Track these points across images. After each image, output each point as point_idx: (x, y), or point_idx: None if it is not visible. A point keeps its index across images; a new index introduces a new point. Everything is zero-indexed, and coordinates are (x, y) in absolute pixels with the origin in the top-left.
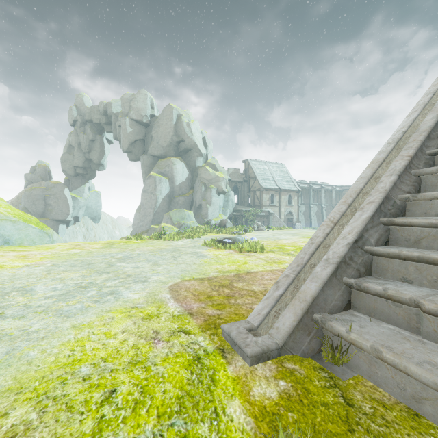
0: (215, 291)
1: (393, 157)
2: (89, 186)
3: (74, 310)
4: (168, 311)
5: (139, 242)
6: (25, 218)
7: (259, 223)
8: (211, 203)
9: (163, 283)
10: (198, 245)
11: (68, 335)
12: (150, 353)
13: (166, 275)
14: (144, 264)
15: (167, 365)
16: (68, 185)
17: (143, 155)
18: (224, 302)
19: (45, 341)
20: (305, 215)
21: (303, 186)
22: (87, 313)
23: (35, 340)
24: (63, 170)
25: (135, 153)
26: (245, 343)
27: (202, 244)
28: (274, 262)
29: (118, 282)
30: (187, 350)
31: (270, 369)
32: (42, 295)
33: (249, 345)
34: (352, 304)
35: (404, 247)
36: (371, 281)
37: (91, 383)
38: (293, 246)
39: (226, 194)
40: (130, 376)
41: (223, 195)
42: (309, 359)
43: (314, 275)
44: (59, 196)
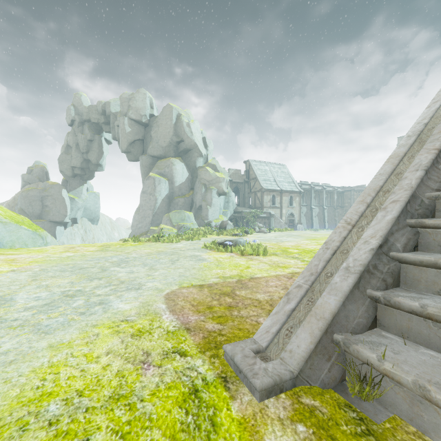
0: (215, 301)
1: (415, 151)
2: (87, 187)
3: (54, 324)
4: (162, 325)
5: (136, 245)
6: (17, 220)
7: (260, 225)
8: (212, 204)
9: (158, 291)
10: (197, 247)
11: (41, 357)
12: (137, 383)
13: (163, 281)
14: (139, 269)
15: (156, 401)
16: (65, 186)
17: (142, 155)
18: (225, 314)
19: (13, 366)
20: (307, 216)
21: (304, 187)
22: (69, 329)
23: (1, 365)
24: (61, 171)
25: (134, 153)
26: (252, 372)
27: (202, 247)
28: (278, 266)
29: (109, 290)
30: (183, 378)
31: (284, 407)
32: (21, 305)
33: (257, 375)
34: (378, 322)
35: (438, 253)
36: (402, 295)
37: (58, 430)
38: (297, 249)
39: (227, 195)
40: (109, 418)
41: (223, 196)
42: (331, 391)
43: (332, 286)
44: (57, 197)
